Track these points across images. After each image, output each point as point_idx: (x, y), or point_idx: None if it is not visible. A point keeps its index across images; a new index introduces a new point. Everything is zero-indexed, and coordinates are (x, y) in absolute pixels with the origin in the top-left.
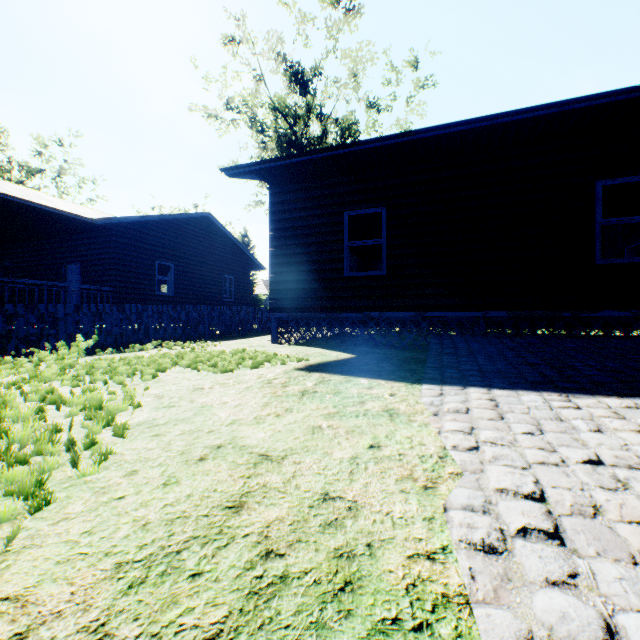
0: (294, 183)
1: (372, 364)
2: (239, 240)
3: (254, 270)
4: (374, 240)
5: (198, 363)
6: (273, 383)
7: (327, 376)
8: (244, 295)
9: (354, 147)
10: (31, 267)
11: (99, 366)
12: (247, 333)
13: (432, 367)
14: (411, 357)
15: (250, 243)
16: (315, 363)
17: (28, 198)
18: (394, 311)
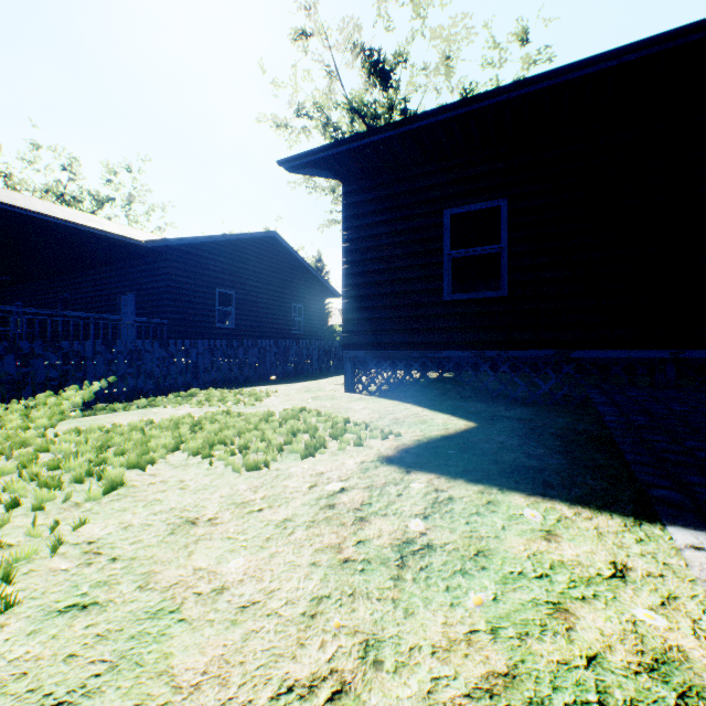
0: (374, 176)
1: (514, 448)
2: (312, 265)
3: (327, 297)
4: (489, 247)
5: (214, 446)
6: (337, 507)
7: (442, 485)
8: (316, 326)
9: (464, 107)
10: (88, 299)
11: (55, 449)
12: (318, 371)
13: (644, 465)
14: (571, 429)
15: (324, 268)
16: (413, 443)
17: (72, 219)
18: (520, 348)
